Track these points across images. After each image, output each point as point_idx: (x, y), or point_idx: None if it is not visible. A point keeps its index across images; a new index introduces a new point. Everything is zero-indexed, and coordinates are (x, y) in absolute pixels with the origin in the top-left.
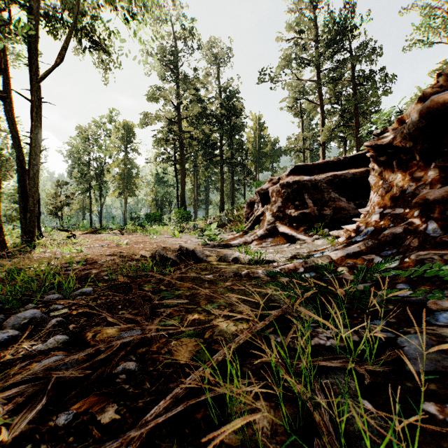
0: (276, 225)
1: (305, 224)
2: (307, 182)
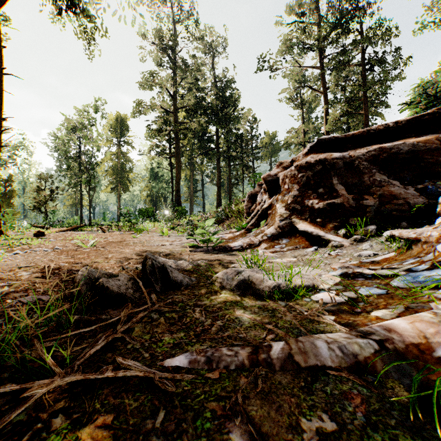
0: (293, 220)
1: (335, 219)
2: (338, 160)
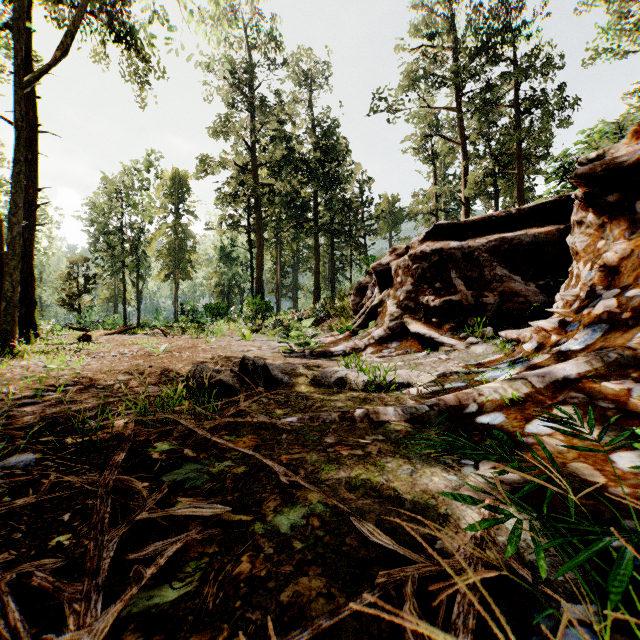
0: (405, 320)
1: (452, 319)
2: (456, 251)
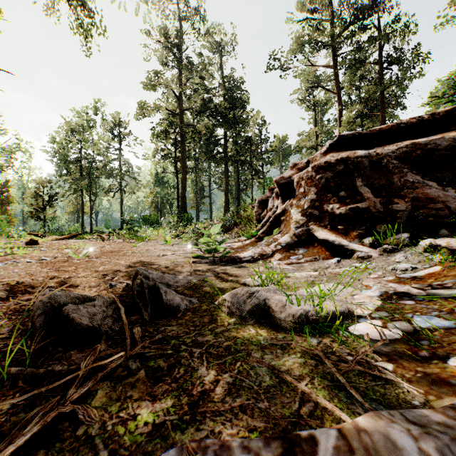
0: (311, 227)
1: (359, 226)
2: (363, 159)
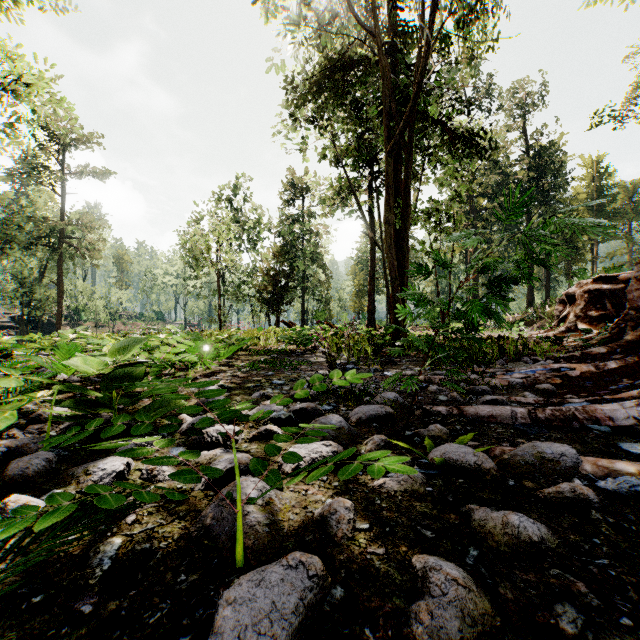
0: (577, 323)
1: (603, 323)
2: (605, 290)
